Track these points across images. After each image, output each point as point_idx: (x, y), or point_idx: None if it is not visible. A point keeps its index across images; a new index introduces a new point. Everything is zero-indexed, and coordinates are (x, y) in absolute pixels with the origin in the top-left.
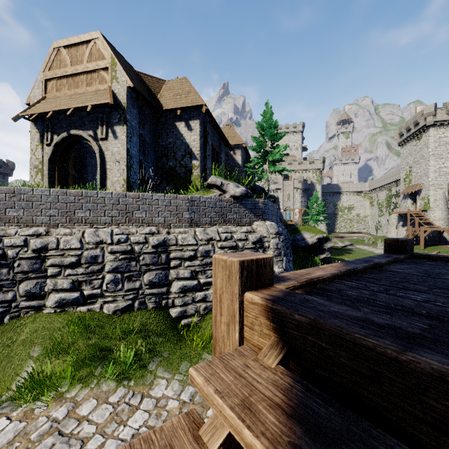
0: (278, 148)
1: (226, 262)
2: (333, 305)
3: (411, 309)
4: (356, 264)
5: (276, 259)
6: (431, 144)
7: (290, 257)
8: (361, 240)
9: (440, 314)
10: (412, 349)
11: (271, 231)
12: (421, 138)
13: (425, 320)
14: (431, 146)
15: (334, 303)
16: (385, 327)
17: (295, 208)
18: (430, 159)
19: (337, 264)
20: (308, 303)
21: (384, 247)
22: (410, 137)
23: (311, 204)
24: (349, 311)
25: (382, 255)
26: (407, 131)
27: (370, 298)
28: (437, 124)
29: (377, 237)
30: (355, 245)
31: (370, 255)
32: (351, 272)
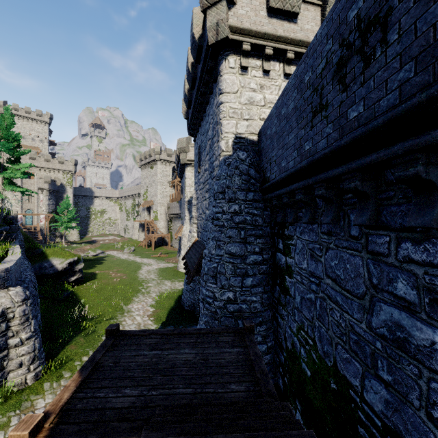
0: (17, 164)
1: (20, 435)
2: (70, 427)
3: (98, 405)
4: (86, 369)
5: (23, 327)
6: (158, 174)
7: (38, 307)
8: (112, 245)
9: (104, 404)
10: (87, 437)
11: (17, 299)
12: (154, 168)
13: (99, 413)
14: (158, 176)
15: (71, 425)
16: (84, 430)
17: (40, 213)
18: (158, 185)
19: (77, 376)
20: (61, 432)
21: (106, 333)
22: (147, 165)
23: (61, 210)
24: (75, 428)
25: (103, 345)
26: (145, 159)
27: (86, 405)
28: (162, 161)
29: (125, 241)
30: (106, 252)
31: (117, 263)
32: (82, 382)
